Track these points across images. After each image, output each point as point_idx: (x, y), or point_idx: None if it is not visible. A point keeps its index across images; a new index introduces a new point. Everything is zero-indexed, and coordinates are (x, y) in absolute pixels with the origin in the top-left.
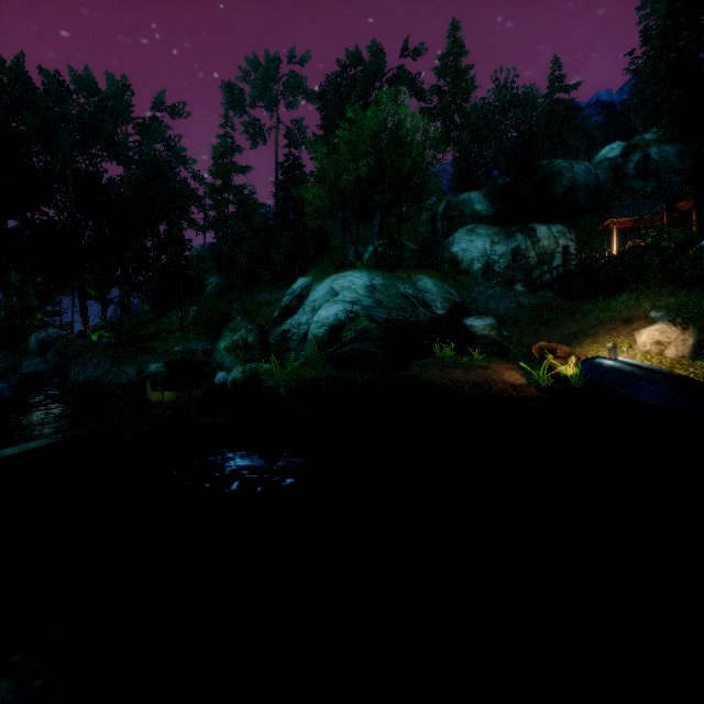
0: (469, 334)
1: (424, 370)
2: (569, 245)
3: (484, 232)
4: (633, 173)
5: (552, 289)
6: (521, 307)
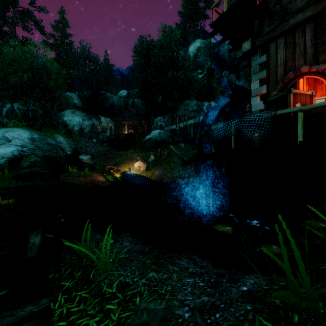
0: (82, 162)
1: (67, 178)
2: (112, 126)
3: (79, 114)
4: (130, 105)
5: (107, 142)
6: (100, 151)
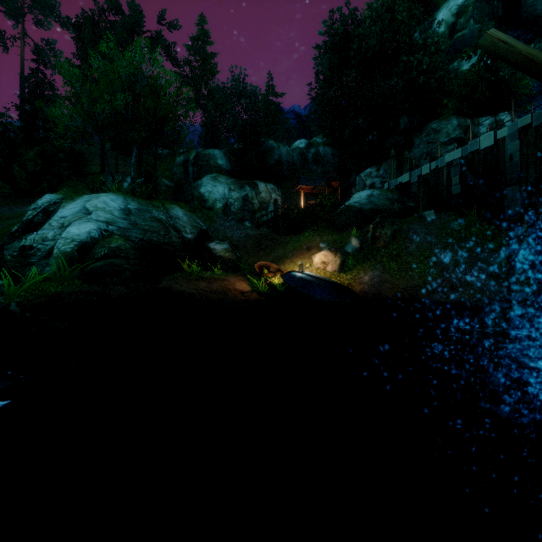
0: (212, 255)
1: (174, 282)
2: (278, 199)
3: (224, 181)
4: (311, 160)
5: (268, 227)
6: (249, 237)
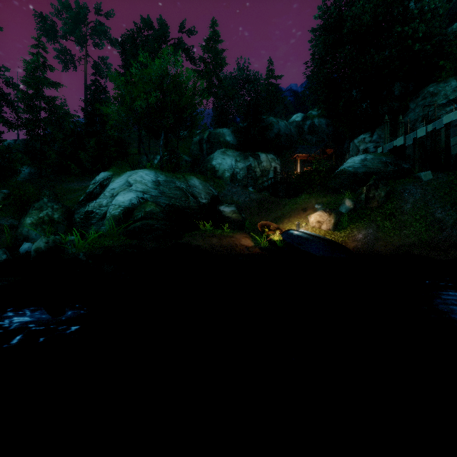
0: (221, 216)
1: (192, 238)
2: (277, 167)
3: (231, 154)
4: (307, 131)
5: (268, 191)
6: (252, 200)
